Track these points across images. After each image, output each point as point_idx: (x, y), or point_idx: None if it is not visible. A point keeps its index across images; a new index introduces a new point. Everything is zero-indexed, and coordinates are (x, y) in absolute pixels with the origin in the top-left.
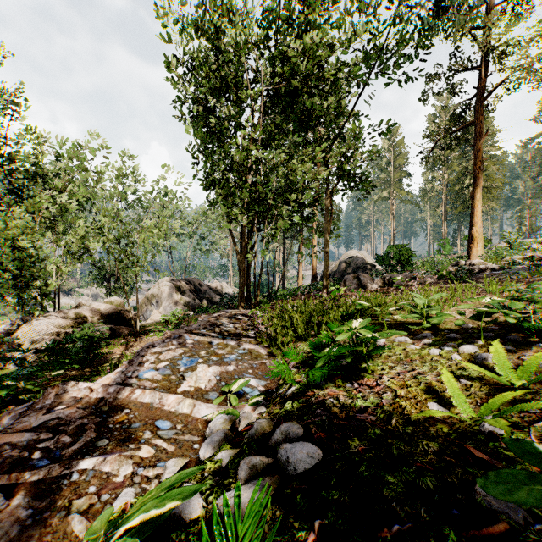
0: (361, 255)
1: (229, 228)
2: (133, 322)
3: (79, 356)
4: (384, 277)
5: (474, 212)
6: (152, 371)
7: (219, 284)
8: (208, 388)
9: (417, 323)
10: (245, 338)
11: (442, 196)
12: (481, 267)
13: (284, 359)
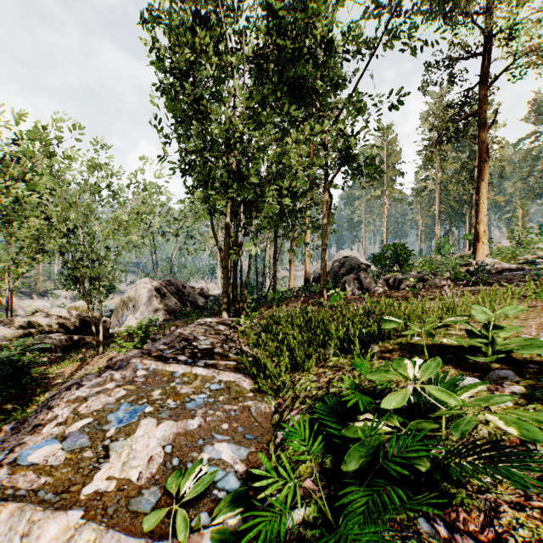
0: (354, 255)
1: (211, 221)
2: (95, 332)
3: (2, 385)
4: (388, 278)
5: (480, 208)
6: (51, 443)
7: (205, 286)
8: (144, 478)
9: (468, 347)
10: (223, 361)
11: (435, 195)
12: (496, 267)
13: (277, 399)
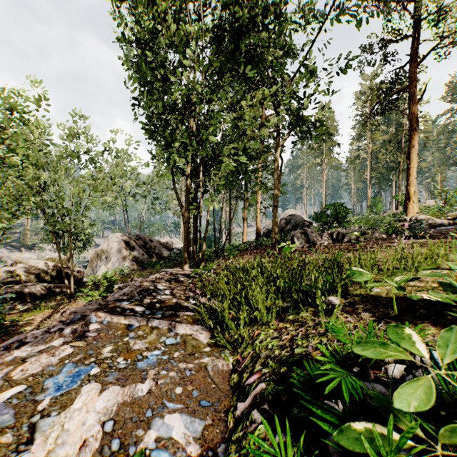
0: (298, 213)
1: (173, 180)
2: (66, 282)
3: None
4: (331, 232)
5: (410, 171)
6: None
7: (170, 240)
8: None
9: (437, 301)
10: (181, 312)
11: (367, 163)
12: (429, 222)
13: (235, 355)
